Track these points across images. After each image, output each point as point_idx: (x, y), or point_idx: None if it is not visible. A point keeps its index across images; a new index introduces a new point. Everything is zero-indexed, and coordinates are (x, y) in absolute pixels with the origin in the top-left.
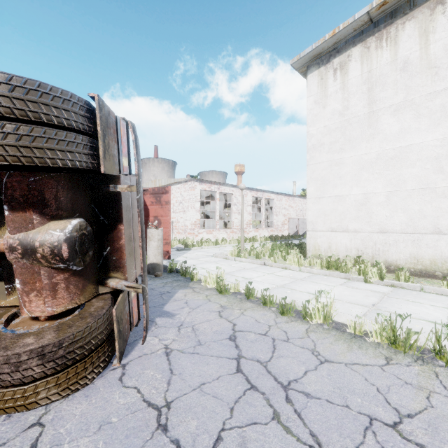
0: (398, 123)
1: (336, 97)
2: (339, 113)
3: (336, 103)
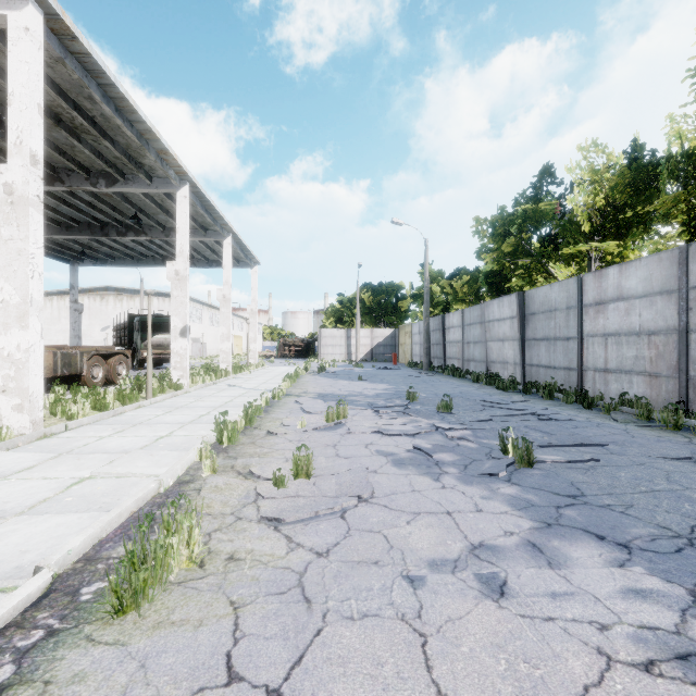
0: (66, 322)
1: (50, 309)
2: (51, 314)
3: (50, 311)
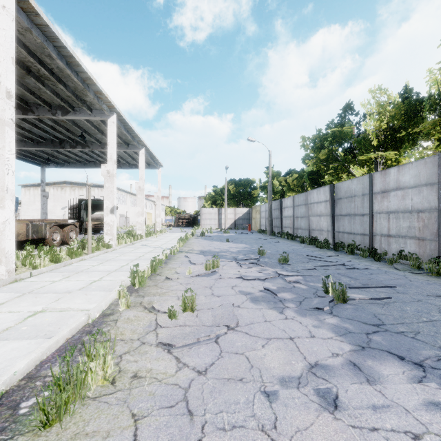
0: (39, 204)
1: (28, 195)
2: (29, 198)
3: (28, 196)
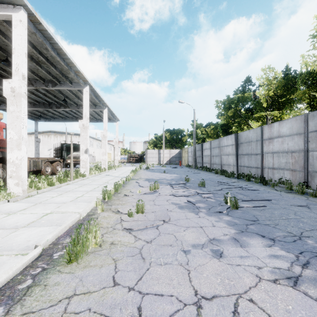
0: (32, 146)
1: None
2: None
3: None
